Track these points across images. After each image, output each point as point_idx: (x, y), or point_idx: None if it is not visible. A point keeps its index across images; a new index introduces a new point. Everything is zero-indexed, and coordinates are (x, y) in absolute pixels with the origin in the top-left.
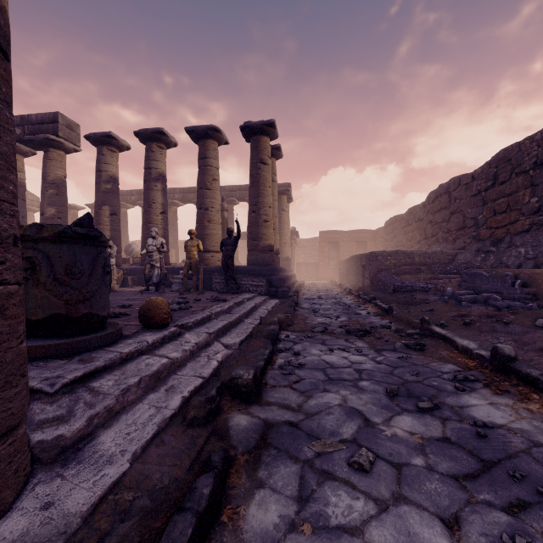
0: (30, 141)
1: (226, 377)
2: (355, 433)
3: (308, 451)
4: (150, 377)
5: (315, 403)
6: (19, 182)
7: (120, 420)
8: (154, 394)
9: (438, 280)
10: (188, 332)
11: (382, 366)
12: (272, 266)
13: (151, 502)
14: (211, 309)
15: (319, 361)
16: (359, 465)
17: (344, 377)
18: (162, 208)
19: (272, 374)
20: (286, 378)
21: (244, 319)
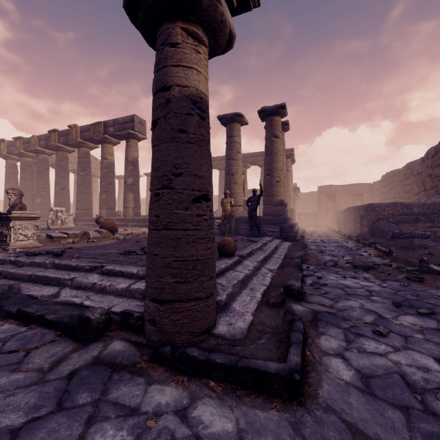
0: (119, 135)
1: (282, 285)
2: (373, 320)
3: (345, 325)
4: (241, 281)
5: (341, 305)
6: (111, 162)
7: (237, 299)
8: (245, 290)
9: (437, 228)
10: (245, 260)
11: (387, 289)
12: (283, 217)
13: (273, 330)
14: (250, 246)
15: (337, 283)
16: (379, 332)
17: (359, 294)
18: None
19: (307, 288)
20: (317, 291)
21: (273, 254)
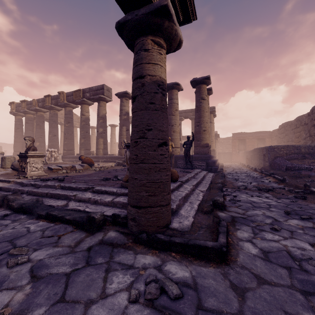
0: (93, 98)
1: (211, 200)
2: (271, 222)
3: (252, 224)
4: (183, 197)
5: (250, 213)
6: (87, 117)
7: (182, 208)
8: (187, 203)
9: None
10: (184, 184)
11: (281, 204)
12: (208, 155)
13: (207, 226)
14: (187, 175)
15: (247, 200)
16: (275, 228)
17: (262, 206)
18: None
19: (227, 202)
20: (234, 204)
21: (202, 181)
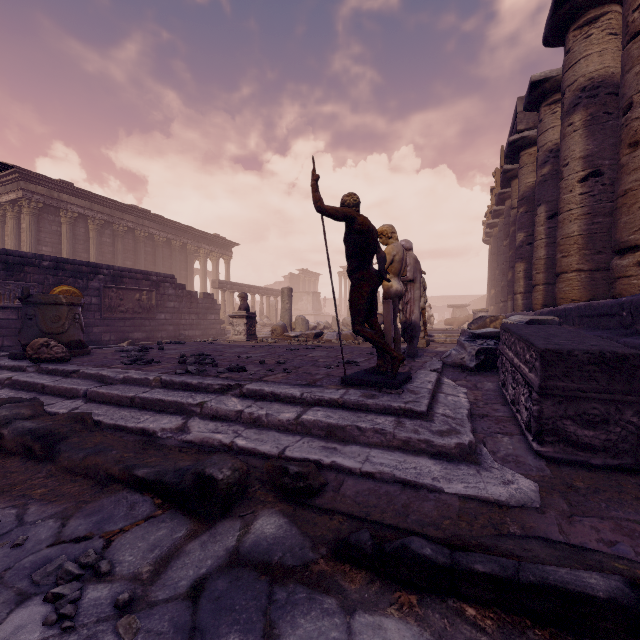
0: (509, 157)
1: None
2: None
3: None
4: None
5: None
6: None
7: None
8: None
9: None
10: (29, 372)
11: None
12: None
13: None
14: (105, 369)
15: None
16: None
17: None
18: (584, 166)
19: None
20: None
21: (78, 399)
